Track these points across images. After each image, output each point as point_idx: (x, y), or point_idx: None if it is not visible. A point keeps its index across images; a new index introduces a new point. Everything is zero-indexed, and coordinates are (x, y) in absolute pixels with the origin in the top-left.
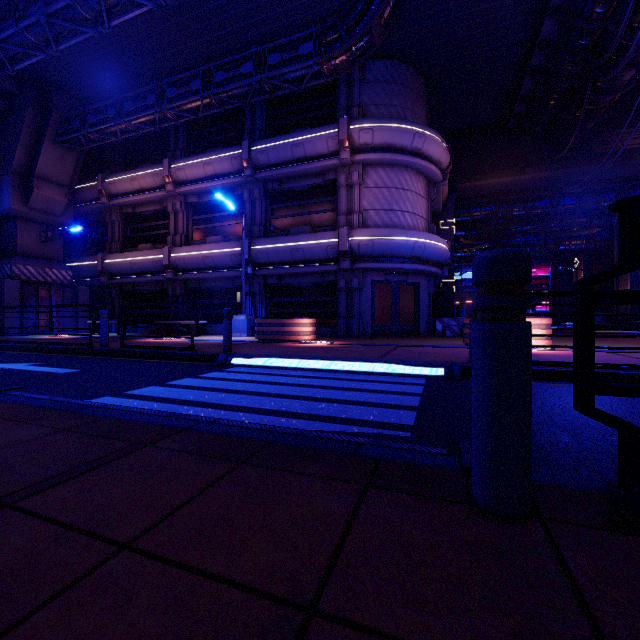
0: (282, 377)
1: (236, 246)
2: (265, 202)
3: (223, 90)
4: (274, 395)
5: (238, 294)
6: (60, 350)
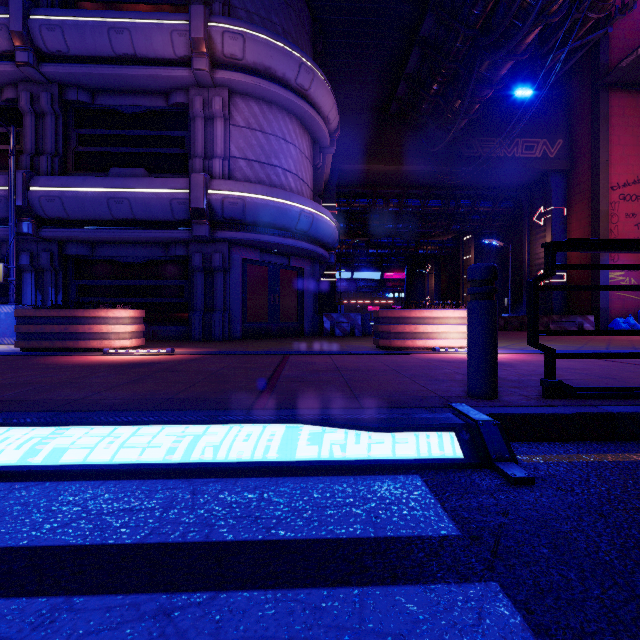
0: None
1: None
2: (64, 120)
3: None
4: None
5: None
6: None
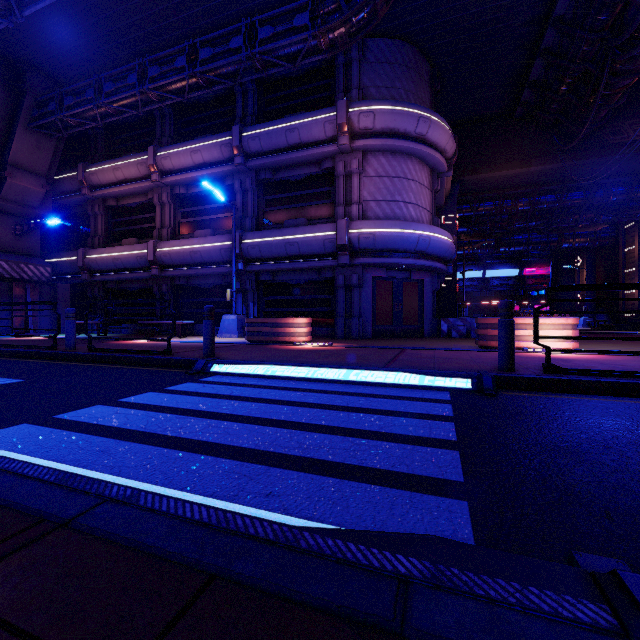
0: (270, 390)
1: (226, 240)
2: (257, 193)
3: (210, 67)
4: (255, 420)
5: (228, 292)
6: (19, 354)
